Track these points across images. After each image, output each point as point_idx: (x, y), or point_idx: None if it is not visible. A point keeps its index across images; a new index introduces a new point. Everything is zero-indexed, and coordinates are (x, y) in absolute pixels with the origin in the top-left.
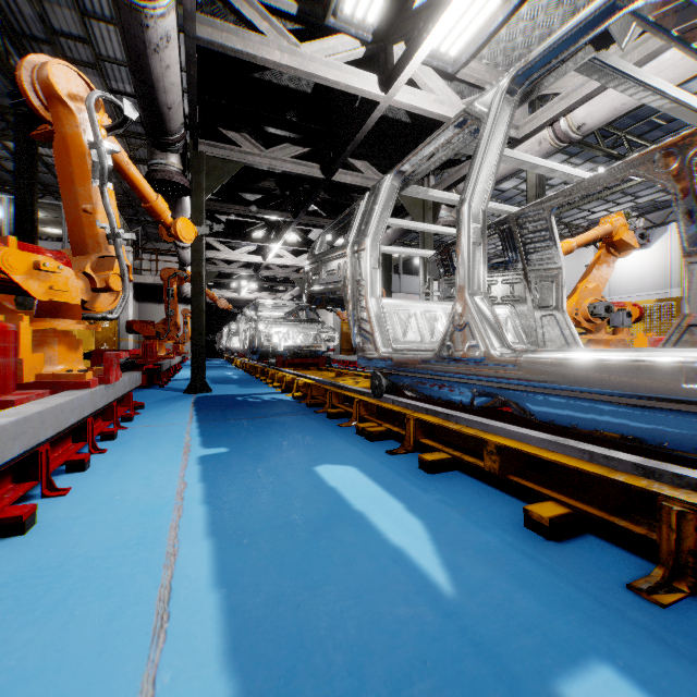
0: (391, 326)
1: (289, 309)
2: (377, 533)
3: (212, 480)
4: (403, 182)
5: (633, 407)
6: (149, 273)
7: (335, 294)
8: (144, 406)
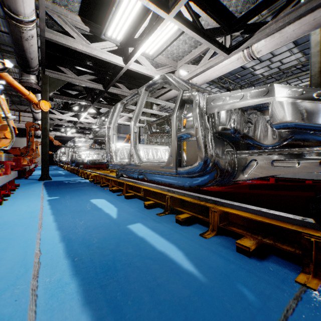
0: (123, 153)
1: (91, 143)
2: (103, 211)
3: (53, 204)
4: (125, 104)
5: (160, 175)
6: (14, 121)
7: (103, 141)
8: (19, 185)
